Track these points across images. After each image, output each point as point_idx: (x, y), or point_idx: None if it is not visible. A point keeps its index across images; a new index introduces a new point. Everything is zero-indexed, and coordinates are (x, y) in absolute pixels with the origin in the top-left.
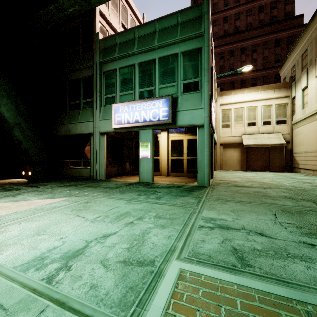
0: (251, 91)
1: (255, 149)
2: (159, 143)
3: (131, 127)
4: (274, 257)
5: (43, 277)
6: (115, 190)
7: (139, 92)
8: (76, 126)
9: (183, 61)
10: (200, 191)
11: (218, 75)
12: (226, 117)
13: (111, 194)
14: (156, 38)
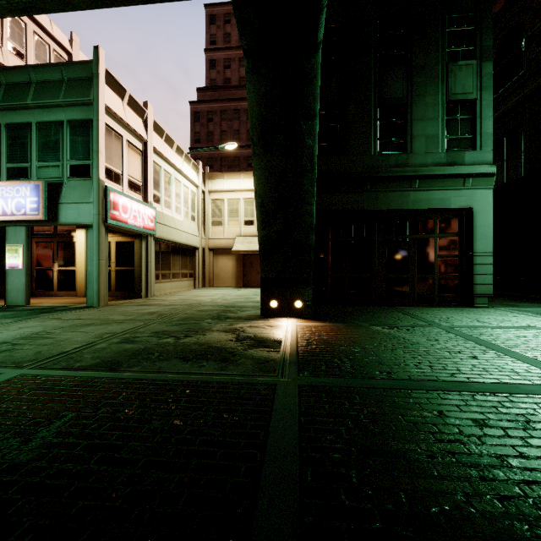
0: (248, 177)
1: (255, 258)
2: (75, 246)
3: None
4: None
5: None
6: None
7: (7, 169)
8: None
9: (70, 133)
10: (61, 312)
11: (244, 142)
12: (218, 211)
13: None
14: (32, 93)
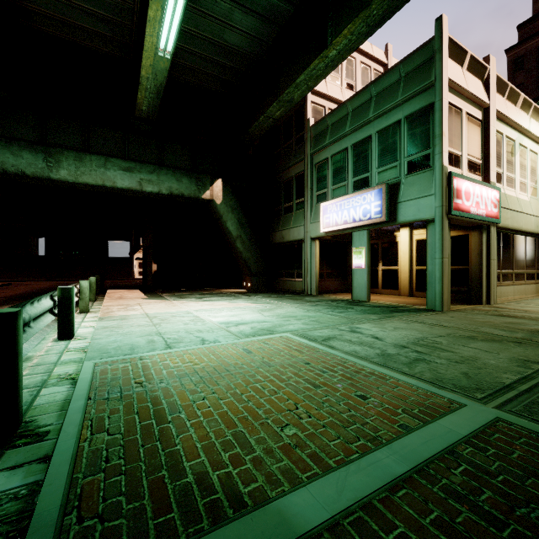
0: None
1: None
2: (397, 246)
3: (342, 229)
4: (352, 344)
5: (226, 326)
6: (311, 303)
7: (353, 183)
8: (289, 231)
9: (407, 129)
10: (410, 313)
11: None
12: None
13: (301, 305)
14: (372, 107)
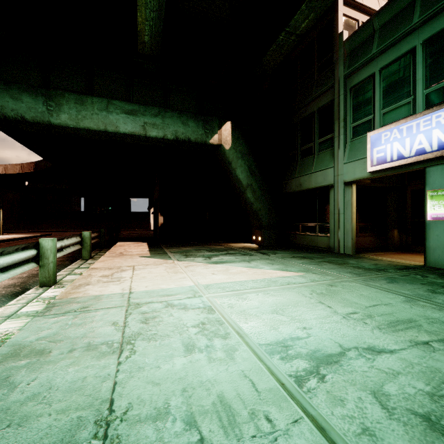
0: None
1: None
2: None
3: (406, 165)
4: None
5: (290, 372)
6: (375, 274)
7: (425, 96)
8: (309, 177)
9: None
10: None
11: None
12: None
13: (368, 279)
14: None
